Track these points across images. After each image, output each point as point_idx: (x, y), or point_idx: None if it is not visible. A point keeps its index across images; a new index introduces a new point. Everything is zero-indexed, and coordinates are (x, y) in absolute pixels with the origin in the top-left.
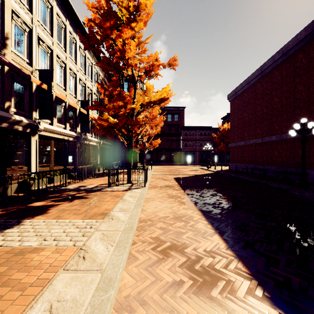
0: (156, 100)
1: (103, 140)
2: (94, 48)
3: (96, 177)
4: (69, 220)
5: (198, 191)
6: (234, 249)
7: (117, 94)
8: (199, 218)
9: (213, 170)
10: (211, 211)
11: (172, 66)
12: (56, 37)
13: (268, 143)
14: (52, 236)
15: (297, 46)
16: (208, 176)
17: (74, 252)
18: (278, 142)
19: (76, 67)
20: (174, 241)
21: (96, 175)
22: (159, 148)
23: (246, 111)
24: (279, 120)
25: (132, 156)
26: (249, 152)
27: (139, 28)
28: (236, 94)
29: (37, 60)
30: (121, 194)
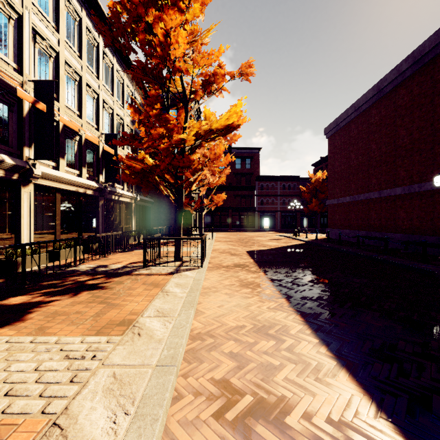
0: (220, 128)
1: (141, 195)
2: (121, 44)
3: (128, 251)
4: (58, 338)
5: (288, 274)
6: (393, 416)
7: (155, 116)
8: (301, 329)
9: (304, 240)
10: (319, 315)
11: (246, 76)
12: (65, 33)
13: (388, 198)
14: (6, 383)
15: (438, 48)
16: (299, 248)
17: (36, 435)
18: (406, 197)
19: (98, 83)
20: (261, 391)
21: (128, 248)
22: (223, 208)
23: (353, 151)
24: (408, 164)
25: (182, 218)
26: (359, 213)
27: (193, 16)
28: (337, 127)
29: (32, 67)
30: (163, 281)
